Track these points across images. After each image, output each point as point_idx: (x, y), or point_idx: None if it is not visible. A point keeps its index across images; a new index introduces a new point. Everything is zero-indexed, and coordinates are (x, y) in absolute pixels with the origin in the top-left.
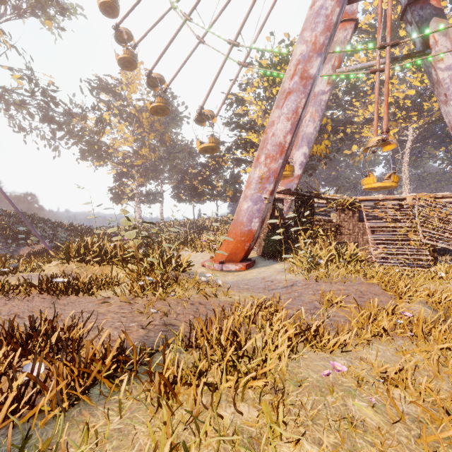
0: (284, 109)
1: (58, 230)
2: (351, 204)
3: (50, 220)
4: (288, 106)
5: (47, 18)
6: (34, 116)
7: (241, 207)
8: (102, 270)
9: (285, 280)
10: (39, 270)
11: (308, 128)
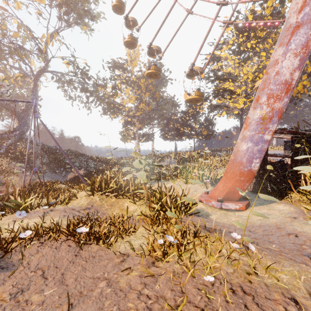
0: (290, 44)
1: (90, 161)
2: None
3: (85, 154)
4: (296, 41)
5: (84, 24)
6: (77, 88)
7: (239, 147)
8: (117, 202)
9: None
10: (74, 198)
11: None
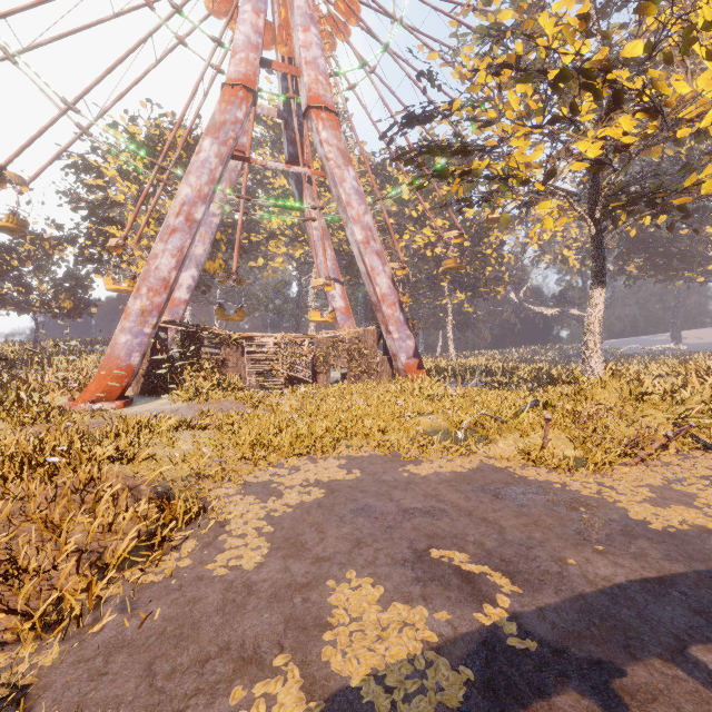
0: (169, 245)
1: None
2: (235, 340)
3: None
4: (173, 244)
5: None
6: None
7: (118, 340)
8: None
9: (171, 408)
10: None
11: (198, 249)
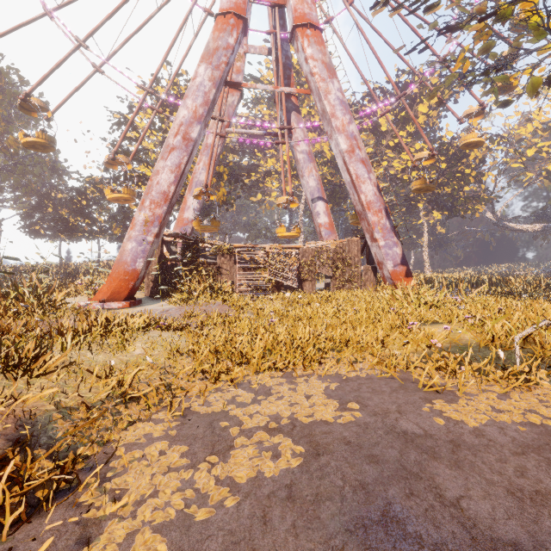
0: (168, 162)
1: None
2: (229, 250)
3: None
4: (172, 161)
5: None
6: None
7: (126, 247)
8: None
9: (164, 309)
10: None
11: (202, 175)
